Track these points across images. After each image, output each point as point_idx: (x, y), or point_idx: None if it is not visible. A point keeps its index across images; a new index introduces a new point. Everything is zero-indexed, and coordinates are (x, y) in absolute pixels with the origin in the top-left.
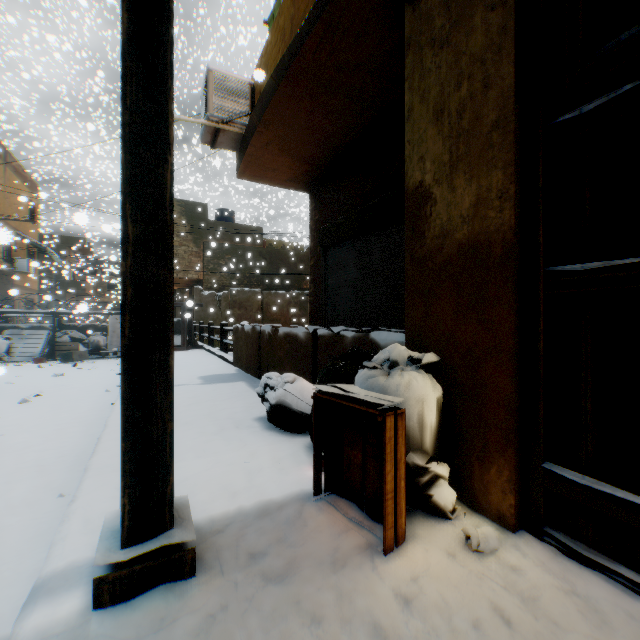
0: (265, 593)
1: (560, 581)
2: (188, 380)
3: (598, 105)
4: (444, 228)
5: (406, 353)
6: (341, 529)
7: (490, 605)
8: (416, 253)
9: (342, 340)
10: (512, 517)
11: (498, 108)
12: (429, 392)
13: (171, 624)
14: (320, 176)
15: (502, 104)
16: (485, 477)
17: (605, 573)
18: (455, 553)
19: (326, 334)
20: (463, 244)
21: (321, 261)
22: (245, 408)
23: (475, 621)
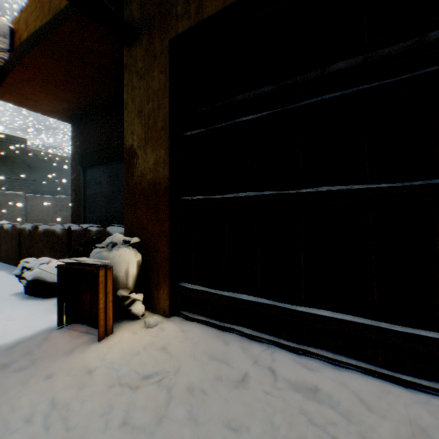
0: (15, 377)
1: (179, 329)
2: None
3: (197, 133)
4: (142, 172)
5: (122, 238)
6: (75, 338)
7: (145, 344)
8: (130, 183)
9: (89, 233)
10: (168, 310)
11: (163, 120)
12: (132, 257)
13: None
14: (80, 114)
15: (165, 119)
16: (159, 295)
17: (197, 321)
18: (137, 331)
19: (78, 229)
20: (150, 182)
21: (81, 176)
22: (4, 289)
23: (136, 351)
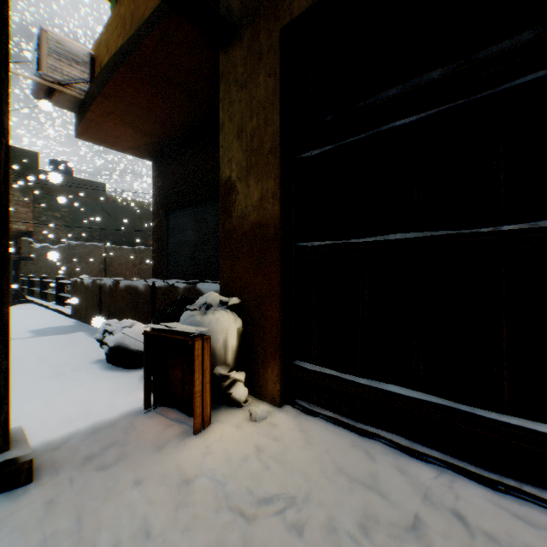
0: (98, 477)
1: (297, 426)
2: (17, 335)
3: (319, 152)
4: (243, 212)
5: (218, 298)
6: (164, 427)
7: (255, 446)
8: (226, 227)
9: (176, 290)
10: (279, 398)
11: (272, 140)
12: (232, 324)
13: (10, 516)
14: (162, 149)
15: (274, 138)
16: (265, 376)
17: (321, 417)
18: (241, 425)
19: (163, 286)
20: (254, 224)
21: (163, 223)
22: (84, 354)
23: (244, 456)
